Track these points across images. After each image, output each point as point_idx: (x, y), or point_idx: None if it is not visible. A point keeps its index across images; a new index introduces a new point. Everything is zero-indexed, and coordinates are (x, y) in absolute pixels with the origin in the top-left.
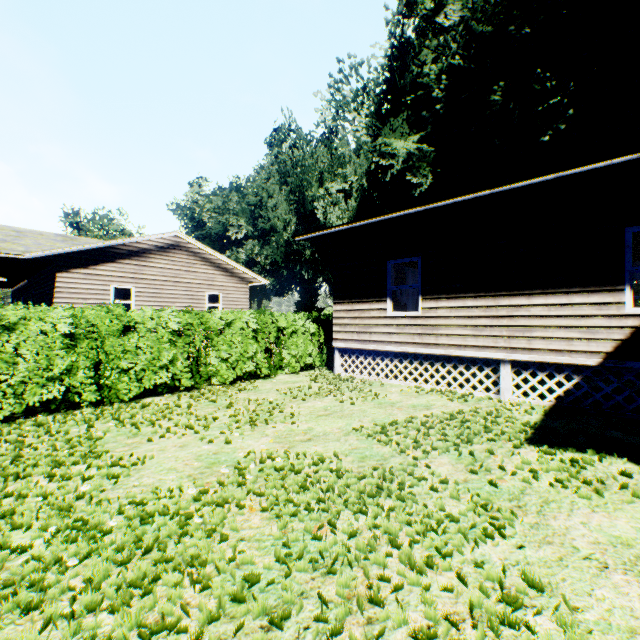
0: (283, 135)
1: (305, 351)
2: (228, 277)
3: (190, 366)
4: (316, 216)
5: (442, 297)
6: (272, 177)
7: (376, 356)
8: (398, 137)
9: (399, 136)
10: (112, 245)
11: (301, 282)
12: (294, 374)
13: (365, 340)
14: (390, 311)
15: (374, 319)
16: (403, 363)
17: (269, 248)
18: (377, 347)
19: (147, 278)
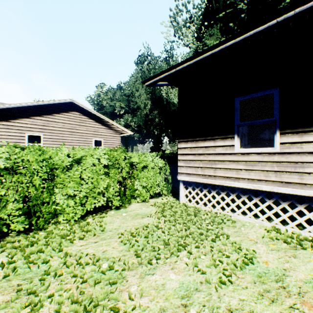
0: (144, 57)
1: (154, 182)
2: (107, 130)
3: (25, 208)
4: (161, 100)
5: (310, 130)
6: (138, 80)
7: (221, 190)
8: (214, 39)
9: (215, 38)
10: (25, 106)
11: (153, 136)
12: (144, 202)
13: (209, 175)
14: (237, 147)
15: (219, 155)
16: (253, 200)
17: (136, 118)
18: (223, 183)
19: (52, 129)
